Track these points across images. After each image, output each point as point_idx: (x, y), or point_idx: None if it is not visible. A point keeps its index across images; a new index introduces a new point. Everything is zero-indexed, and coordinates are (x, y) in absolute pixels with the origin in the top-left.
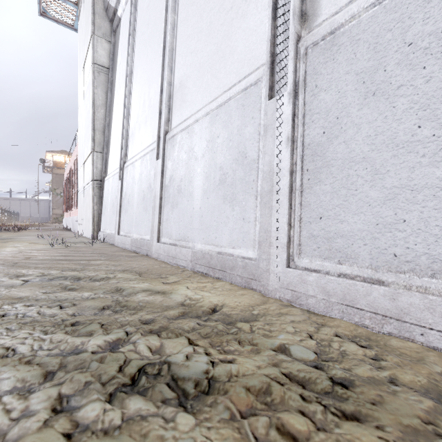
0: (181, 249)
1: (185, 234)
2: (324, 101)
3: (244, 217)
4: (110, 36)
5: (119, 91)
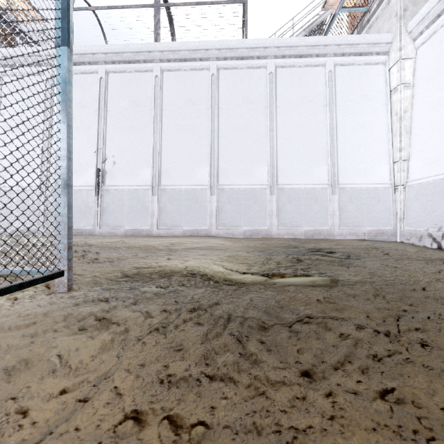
0: None
1: None
2: (106, 201)
3: (88, 220)
4: None
5: None
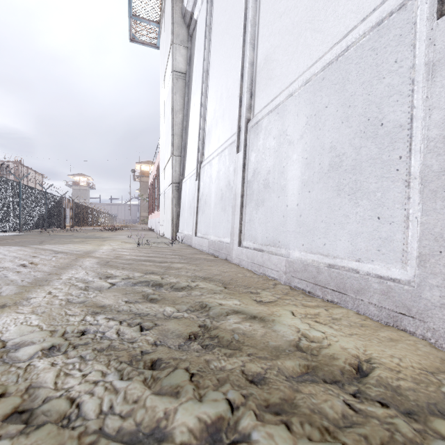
0: (270, 256)
1: (275, 238)
2: None
3: (379, 215)
4: (187, 41)
5: (195, 93)
